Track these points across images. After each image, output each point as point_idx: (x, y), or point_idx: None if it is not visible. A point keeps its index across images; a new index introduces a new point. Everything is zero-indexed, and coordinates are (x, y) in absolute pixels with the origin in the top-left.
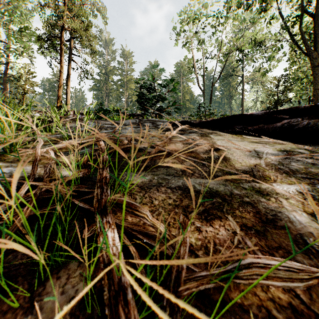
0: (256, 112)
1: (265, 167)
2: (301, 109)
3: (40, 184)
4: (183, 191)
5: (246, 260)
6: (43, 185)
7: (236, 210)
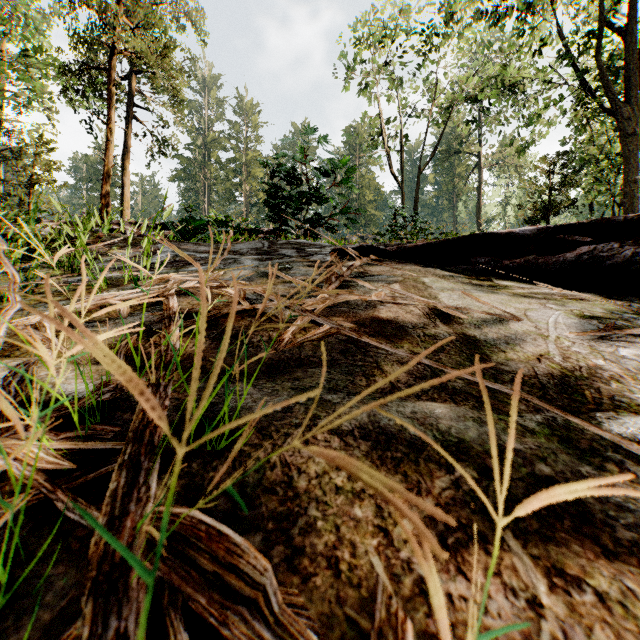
0: (520, 230)
1: (564, 362)
2: (619, 224)
3: None
4: (372, 443)
5: None
6: None
7: None
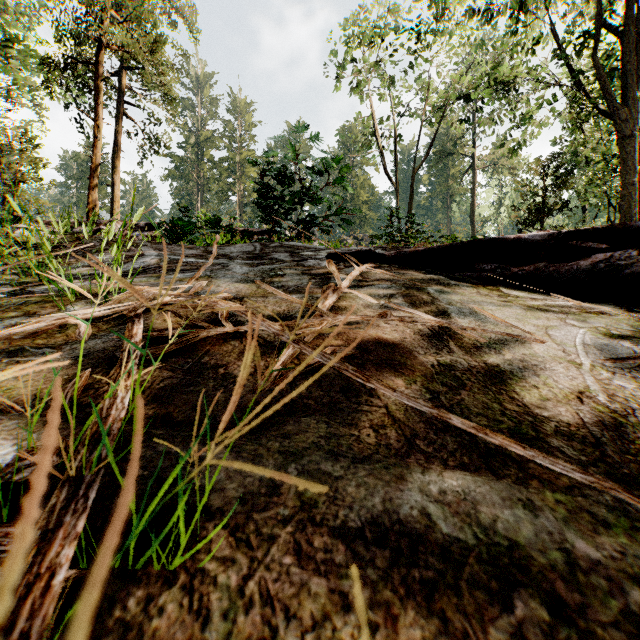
0: (529, 235)
1: (611, 403)
2: (636, 230)
3: None
4: (392, 553)
5: None
6: None
7: None
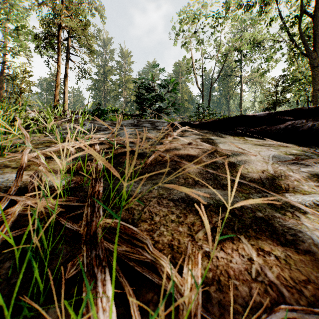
0: (258, 114)
1: (274, 173)
2: (305, 111)
3: (22, 198)
4: (187, 204)
5: (279, 314)
6: (25, 200)
7: (248, 228)
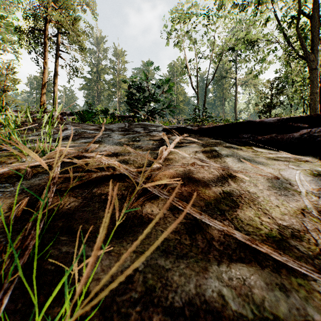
0: (267, 119)
1: (320, 216)
2: None
3: None
4: None
5: None
6: None
7: None
